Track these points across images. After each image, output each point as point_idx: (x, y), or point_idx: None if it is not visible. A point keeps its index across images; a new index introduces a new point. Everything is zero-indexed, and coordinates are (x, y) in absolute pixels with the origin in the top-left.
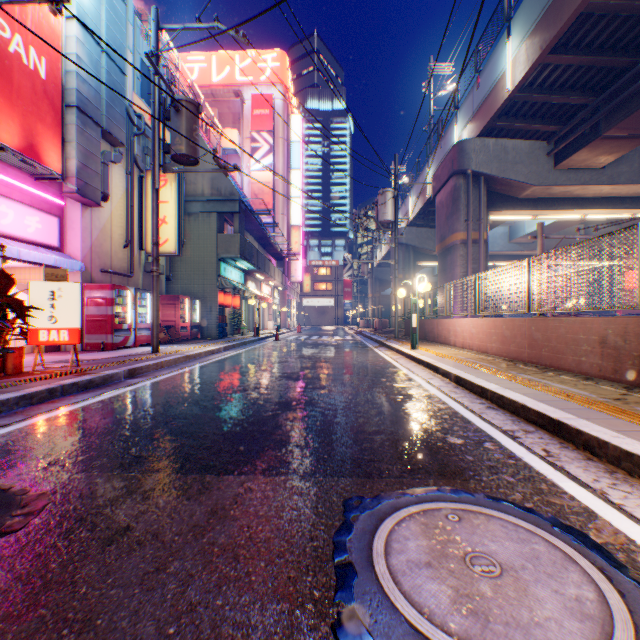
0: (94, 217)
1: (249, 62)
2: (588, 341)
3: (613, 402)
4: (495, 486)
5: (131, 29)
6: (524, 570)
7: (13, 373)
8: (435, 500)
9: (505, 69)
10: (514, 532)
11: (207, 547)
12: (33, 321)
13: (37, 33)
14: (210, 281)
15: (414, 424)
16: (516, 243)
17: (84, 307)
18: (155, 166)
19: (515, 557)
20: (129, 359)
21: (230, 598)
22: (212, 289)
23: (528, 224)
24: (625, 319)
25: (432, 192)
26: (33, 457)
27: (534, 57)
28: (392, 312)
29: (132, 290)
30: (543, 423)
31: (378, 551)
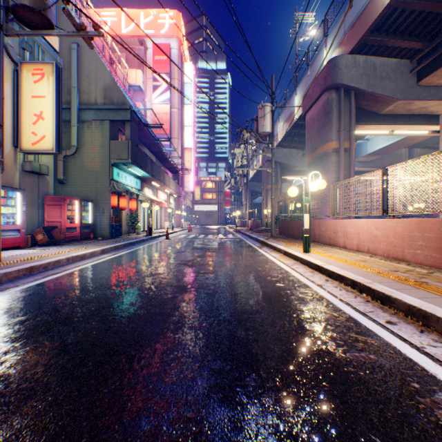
0: None
1: (151, 18)
2: None
3: None
4: None
5: None
6: None
7: None
8: None
9: None
10: None
11: None
12: None
13: None
14: (103, 184)
15: None
16: (358, 161)
17: None
18: None
19: None
20: None
21: None
22: (105, 192)
23: (370, 146)
24: None
25: (302, 111)
26: None
27: None
28: (263, 215)
29: None
30: None
31: None
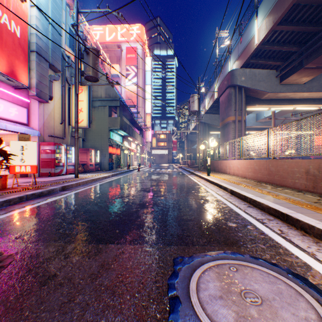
0: (45, 108)
1: (125, 30)
2: (299, 172)
3: (314, 204)
4: (255, 250)
5: (64, 12)
6: (274, 301)
7: (1, 188)
8: (223, 258)
9: (255, 33)
10: (267, 277)
11: (98, 287)
12: (12, 161)
13: (15, 13)
14: (105, 141)
15: (210, 215)
16: (260, 122)
17: (40, 154)
18: (76, 82)
19: (269, 293)
20: (62, 181)
21: (109, 318)
22: (106, 145)
23: (266, 112)
24: (319, 160)
25: (217, 96)
26: (7, 234)
27: (270, 27)
28: (197, 157)
29: (64, 145)
30: (278, 215)
31: (192, 289)
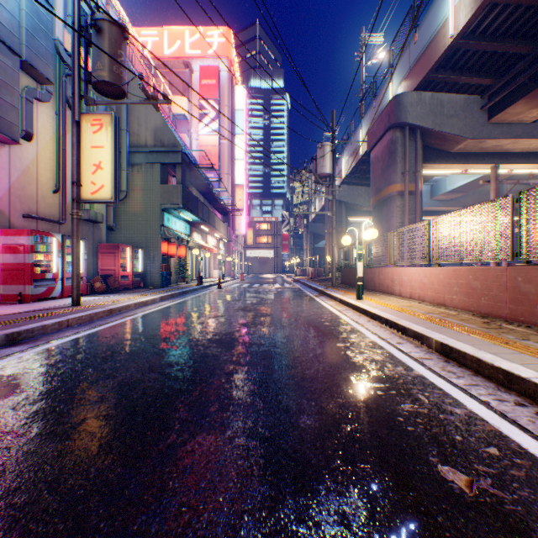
0: (13, 156)
1: (197, 37)
2: None
3: None
4: None
5: None
6: None
7: None
8: None
9: (447, 16)
10: None
11: None
12: None
13: None
14: (153, 231)
15: (455, 489)
16: (437, 200)
17: None
18: (75, 96)
19: None
20: (30, 316)
21: None
22: (155, 239)
23: (449, 182)
24: None
25: (367, 148)
26: None
27: None
28: (326, 262)
29: (58, 237)
30: None
31: None
